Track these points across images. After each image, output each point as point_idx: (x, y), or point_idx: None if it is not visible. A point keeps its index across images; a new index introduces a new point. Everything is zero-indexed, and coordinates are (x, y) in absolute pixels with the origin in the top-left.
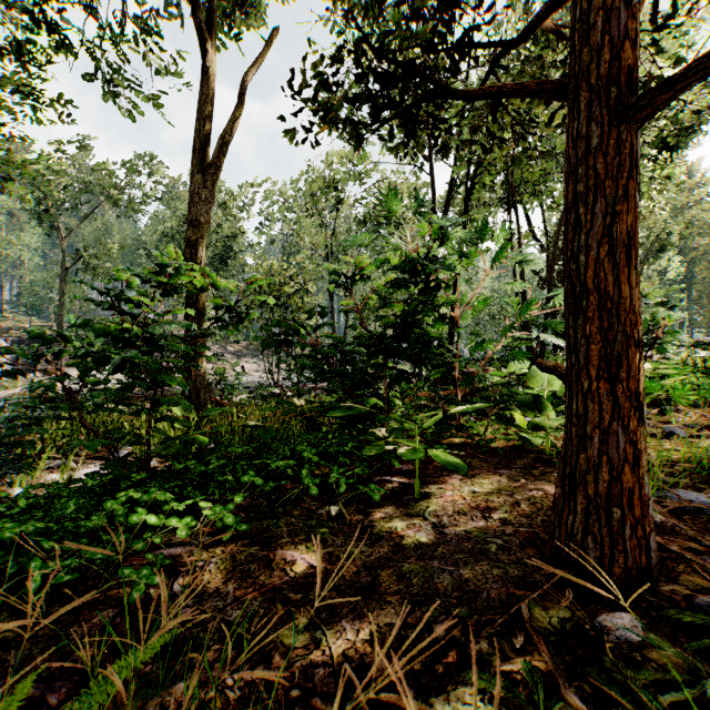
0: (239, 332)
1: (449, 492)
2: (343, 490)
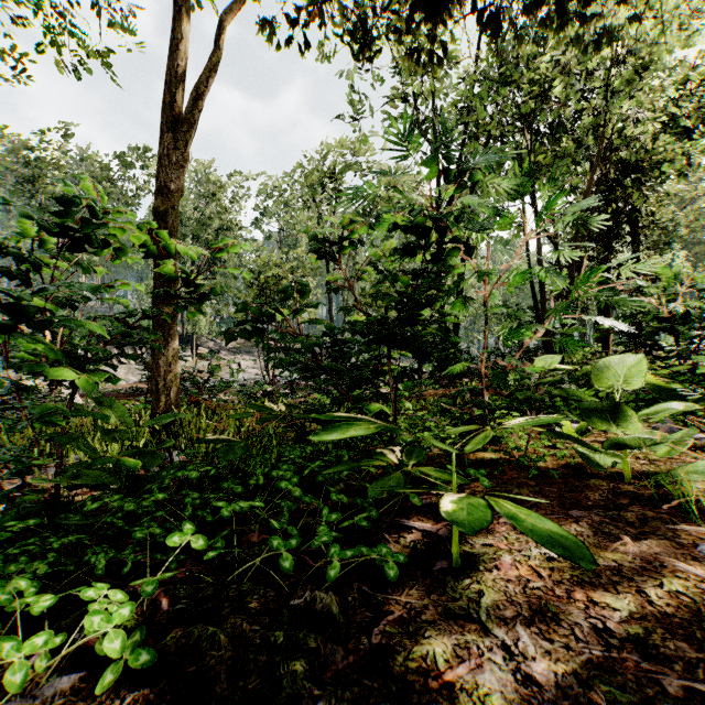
0: (200, 313)
1: (506, 555)
2: (334, 575)
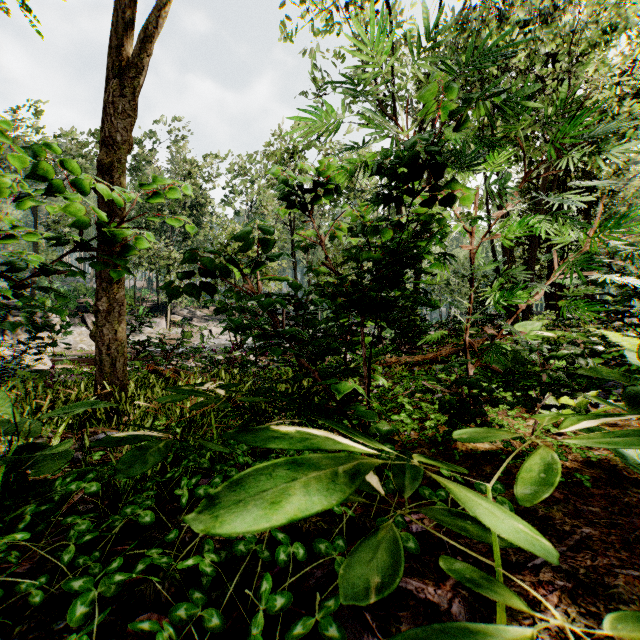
0: (120, 267)
1: None
2: None
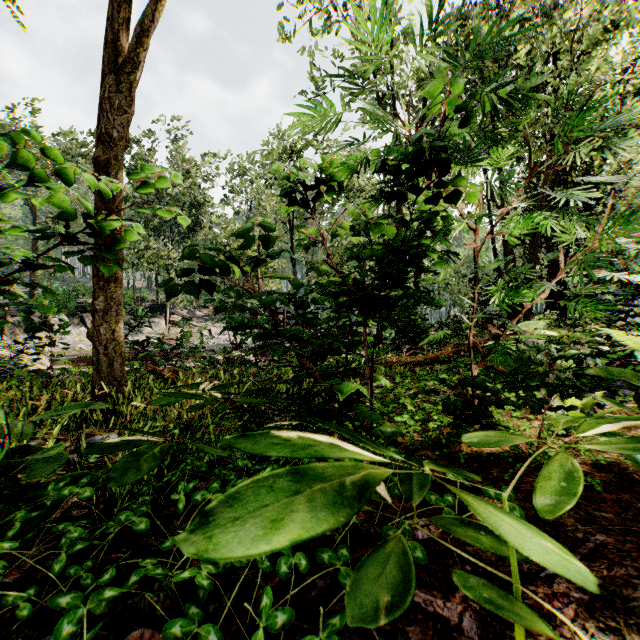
0: (116, 265)
1: None
2: None
